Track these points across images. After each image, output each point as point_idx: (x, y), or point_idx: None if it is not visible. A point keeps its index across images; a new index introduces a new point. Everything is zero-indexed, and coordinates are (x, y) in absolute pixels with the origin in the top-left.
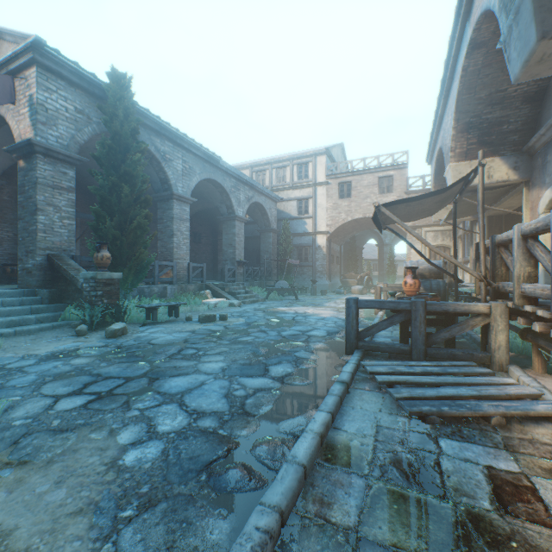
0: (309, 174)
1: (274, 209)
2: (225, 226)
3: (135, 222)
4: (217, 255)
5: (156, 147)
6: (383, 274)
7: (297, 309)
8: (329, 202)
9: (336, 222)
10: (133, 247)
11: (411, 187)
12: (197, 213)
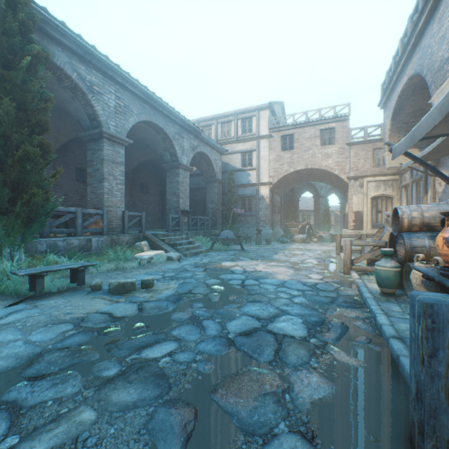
0: (252, 128)
1: (219, 160)
2: (169, 174)
3: (19, 150)
4: (165, 205)
5: (79, 75)
6: (319, 223)
7: (244, 264)
8: (272, 154)
9: (279, 174)
10: (21, 187)
11: (353, 138)
12: (144, 164)
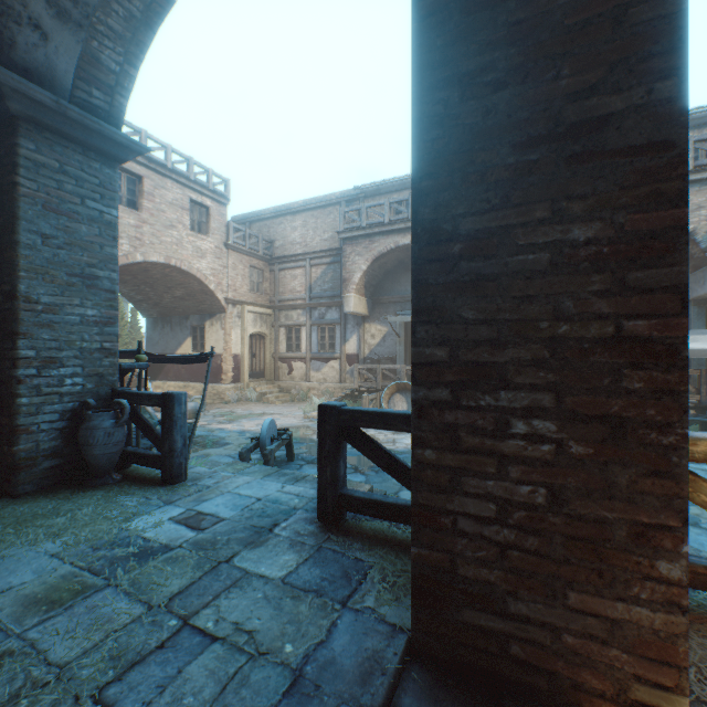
0: None
1: None
2: (44, 157)
3: None
4: None
5: None
6: None
7: None
8: None
9: None
10: None
11: (235, 240)
12: None
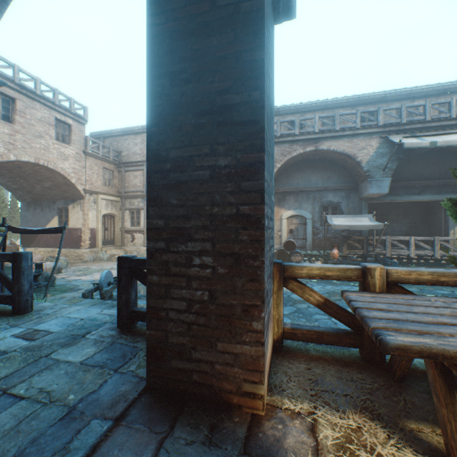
0: None
1: None
2: None
3: None
4: None
5: None
6: None
7: None
8: None
9: None
10: None
11: (91, 149)
12: None
